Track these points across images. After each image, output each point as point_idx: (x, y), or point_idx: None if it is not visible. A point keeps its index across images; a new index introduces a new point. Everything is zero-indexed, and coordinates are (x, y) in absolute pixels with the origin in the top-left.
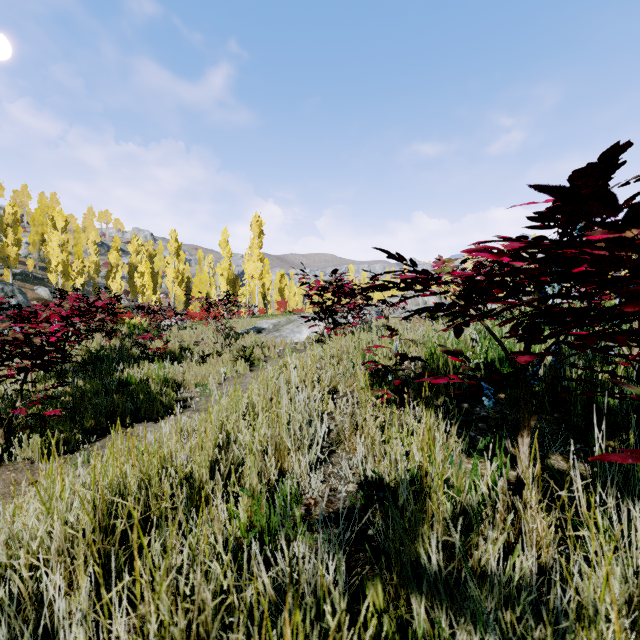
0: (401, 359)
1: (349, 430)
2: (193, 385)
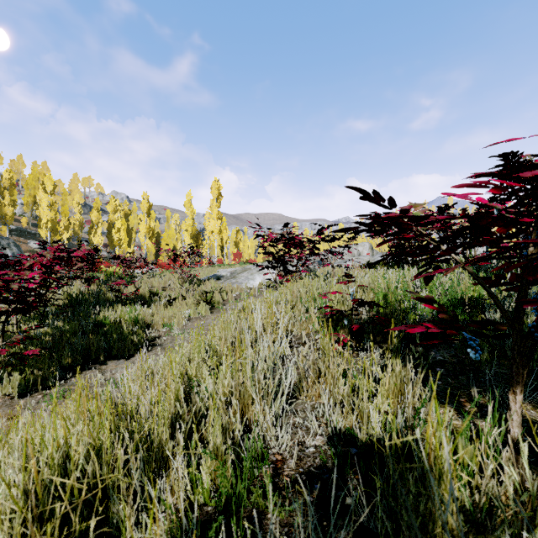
0: (358, 305)
1: (312, 376)
2: (161, 325)
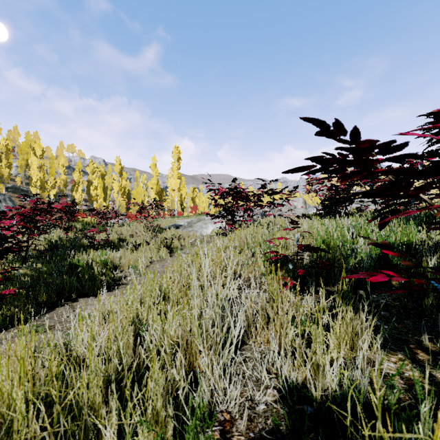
0: (304, 250)
1: (260, 322)
2: (127, 267)
